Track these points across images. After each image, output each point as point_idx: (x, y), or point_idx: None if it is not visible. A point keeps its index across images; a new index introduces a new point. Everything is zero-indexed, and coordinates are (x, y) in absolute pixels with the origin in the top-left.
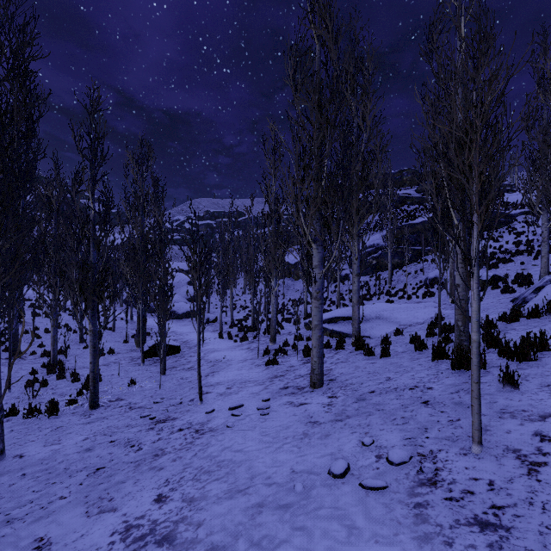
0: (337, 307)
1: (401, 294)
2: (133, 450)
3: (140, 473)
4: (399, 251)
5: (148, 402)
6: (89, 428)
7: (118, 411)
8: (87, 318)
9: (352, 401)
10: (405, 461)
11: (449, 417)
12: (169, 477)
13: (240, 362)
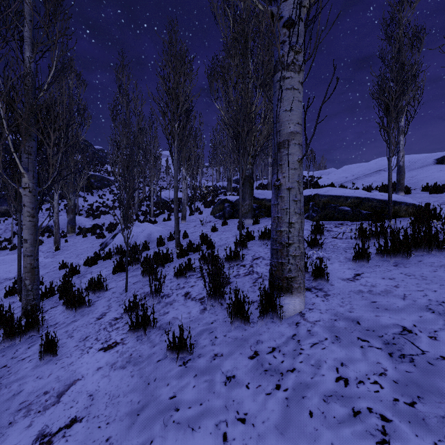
0: None
1: (6, 244)
2: None
3: None
4: None
5: None
6: None
7: None
8: None
9: None
10: None
11: None
12: None
13: None
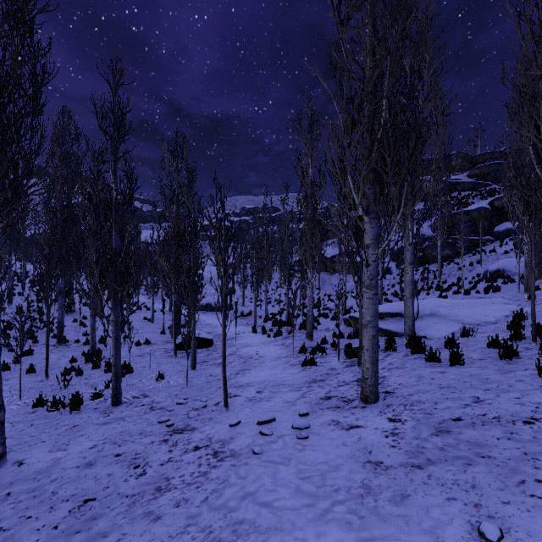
0: (379, 303)
1: (455, 288)
2: (135, 474)
3: (131, 520)
4: (449, 242)
5: (171, 402)
6: (103, 431)
7: (138, 412)
8: (108, 307)
9: (429, 432)
10: None
11: None
12: (163, 539)
13: (273, 359)
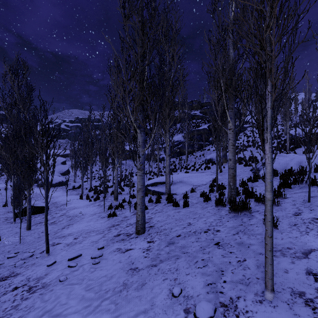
0: (157, 176)
1: (193, 168)
2: None
3: None
4: (191, 144)
5: (2, 258)
6: None
7: None
8: None
9: (165, 245)
10: (210, 315)
11: (237, 258)
12: None
13: (91, 215)
